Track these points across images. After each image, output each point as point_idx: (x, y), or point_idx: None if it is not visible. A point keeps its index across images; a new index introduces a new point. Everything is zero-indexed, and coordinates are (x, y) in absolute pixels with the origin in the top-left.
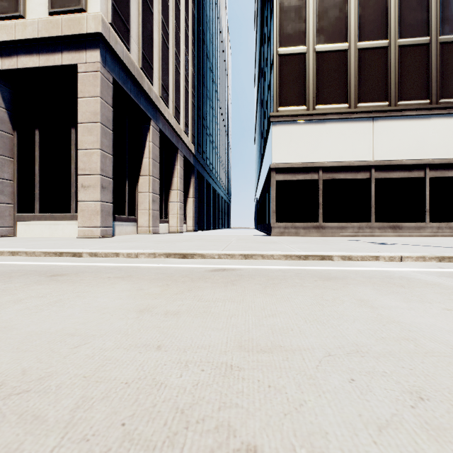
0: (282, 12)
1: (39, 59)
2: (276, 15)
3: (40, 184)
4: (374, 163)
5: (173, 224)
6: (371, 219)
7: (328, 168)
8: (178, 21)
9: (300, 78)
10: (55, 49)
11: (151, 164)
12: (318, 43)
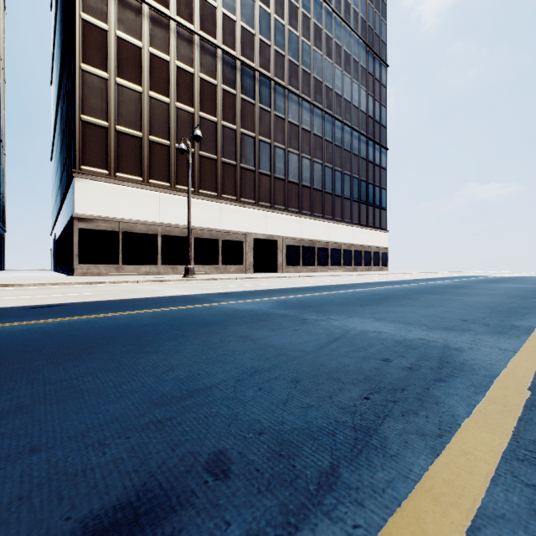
0: (86, 85)
1: None
2: (79, 85)
3: None
4: (160, 224)
5: None
6: (159, 263)
7: (126, 224)
8: None
9: (103, 147)
10: None
11: None
12: (119, 125)
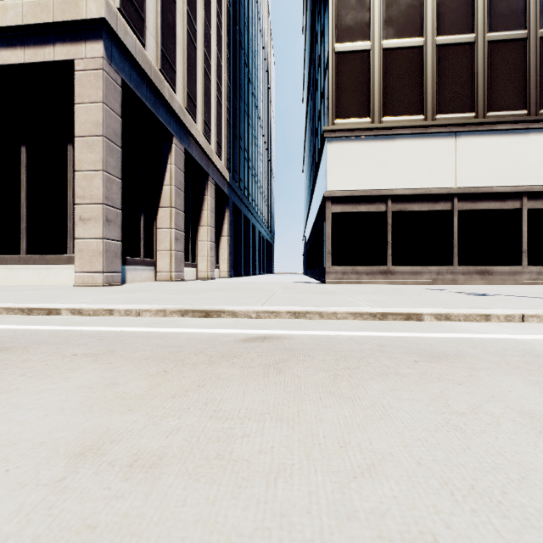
0: None
1: (24, 53)
2: (332, 1)
3: (28, 216)
4: (457, 191)
5: (203, 268)
6: (454, 262)
7: (398, 197)
8: (208, 15)
9: (363, 83)
10: (45, 40)
11: (174, 193)
12: (386, 38)
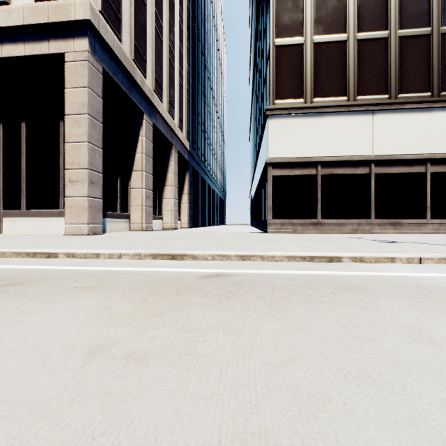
0: (279, 2)
1: (24, 47)
2: (272, 4)
3: (27, 179)
4: (374, 158)
5: (167, 220)
6: (371, 216)
7: (326, 163)
8: (172, 15)
9: (297, 70)
10: (41, 37)
11: (144, 159)
12: (316, 34)
